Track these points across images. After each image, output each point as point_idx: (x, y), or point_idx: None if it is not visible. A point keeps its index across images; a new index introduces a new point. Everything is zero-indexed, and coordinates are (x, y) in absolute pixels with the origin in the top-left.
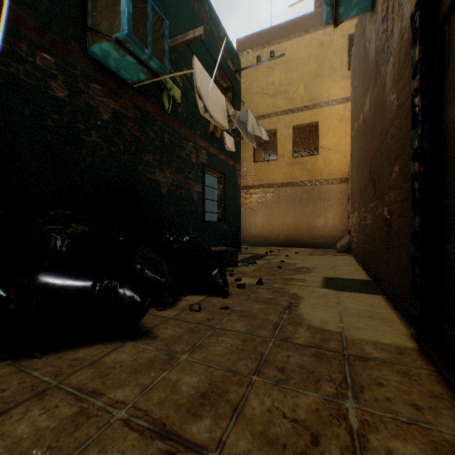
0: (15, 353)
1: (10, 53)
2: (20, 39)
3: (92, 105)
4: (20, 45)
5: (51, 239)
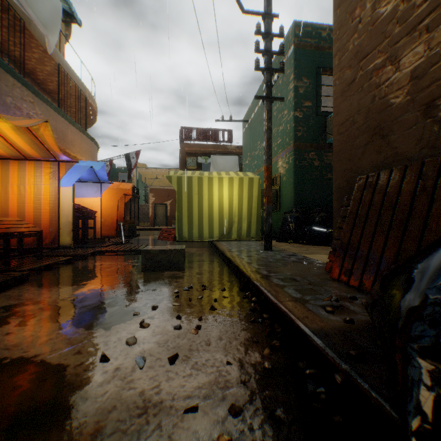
0: (308, 245)
1: (302, 159)
2: (305, 152)
3: (328, 163)
4: (305, 154)
5: (314, 218)
